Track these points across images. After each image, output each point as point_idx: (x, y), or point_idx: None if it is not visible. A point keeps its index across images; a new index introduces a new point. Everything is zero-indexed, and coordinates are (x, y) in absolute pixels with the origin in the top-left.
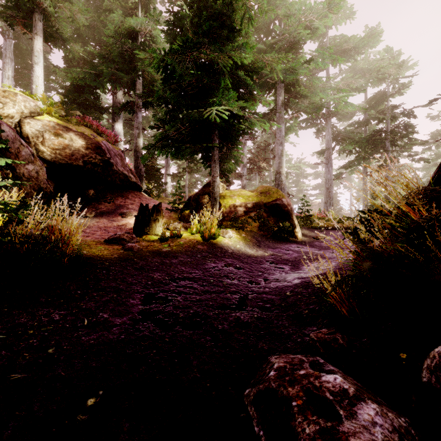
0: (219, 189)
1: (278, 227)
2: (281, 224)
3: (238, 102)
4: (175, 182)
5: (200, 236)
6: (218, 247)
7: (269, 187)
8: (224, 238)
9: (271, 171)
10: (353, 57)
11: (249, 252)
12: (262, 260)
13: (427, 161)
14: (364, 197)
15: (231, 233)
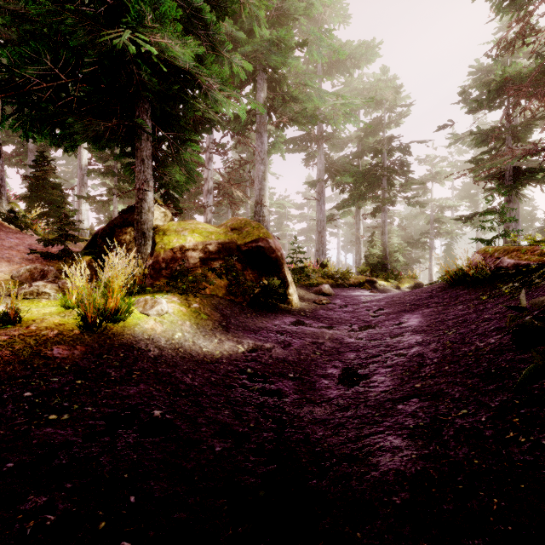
0: (153, 215)
1: (262, 286)
2: (266, 281)
3: (186, 39)
4: (103, 213)
5: (77, 318)
6: (122, 346)
7: (245, 219)
8: (145, 318)
9: (249, 207)
10: (349, 70)
11: (203, 348)
12: (230, 368)
13: (423, 206)
14: (358, 245)
15: (164, 306)
